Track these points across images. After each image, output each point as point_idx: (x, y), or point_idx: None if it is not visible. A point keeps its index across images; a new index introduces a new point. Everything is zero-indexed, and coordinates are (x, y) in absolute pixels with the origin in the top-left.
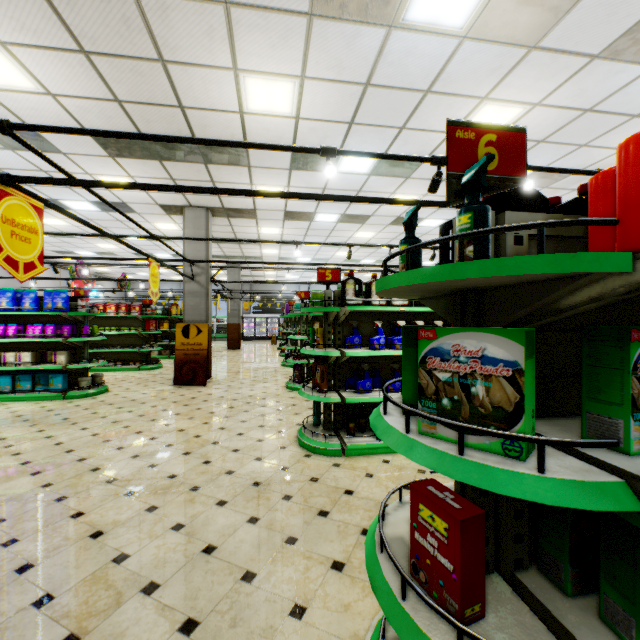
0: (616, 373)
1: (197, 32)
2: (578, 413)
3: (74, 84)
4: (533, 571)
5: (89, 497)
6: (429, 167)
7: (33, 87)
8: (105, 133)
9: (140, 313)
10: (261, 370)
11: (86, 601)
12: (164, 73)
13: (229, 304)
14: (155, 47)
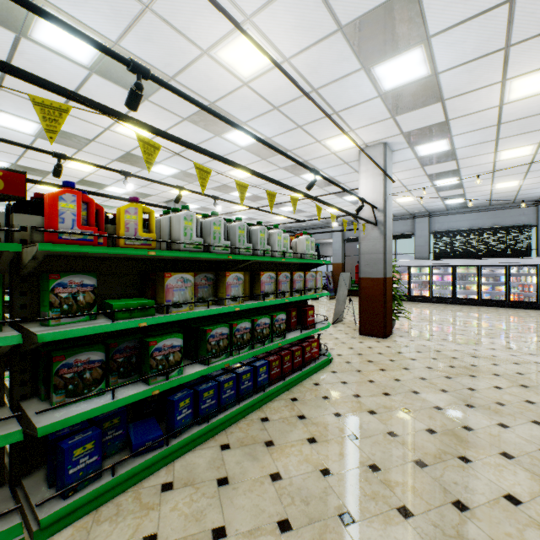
0: (47, 293)
1: None
2: None
3: None
4: (34, 398)
5: None
6: (98, 147)
7: None
8: None
9: None
10: None
11: None
12: None
13: None
14: None
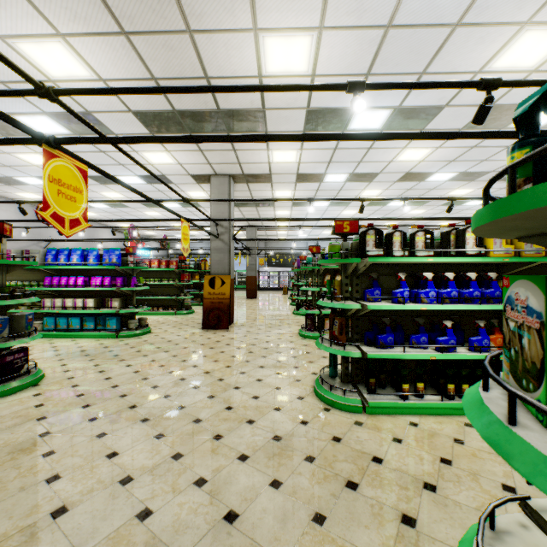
0: None
1: None
2: None
3: (119, 67)
4: None
5: (124, 436)
6: (447, 116)
7: (88, 75)
8: (134, 90)
9: (176, 267)
10: (275, 317)
11: None
12: (191, 44)
13: (247, 259)
14: (183, 17)
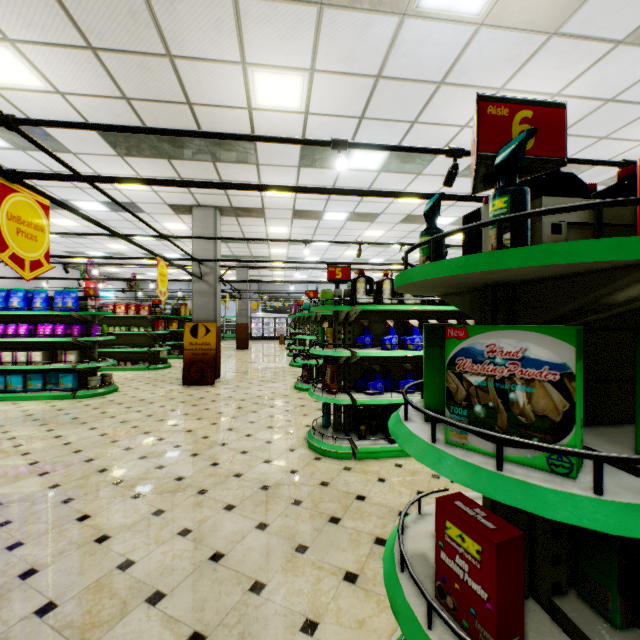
0: None
1: (205, 25)
2: (622, 421)
3: (82, 82)
4: (573, 597)
5: (96, 499)
6: (441, 163)
7: (42, 86)
8: (111, 127)
9: (149, 313)
10: (269, 370)
11: (89, 610)
12: (172, 69)
13: (237, 304)
14: (162, 42)
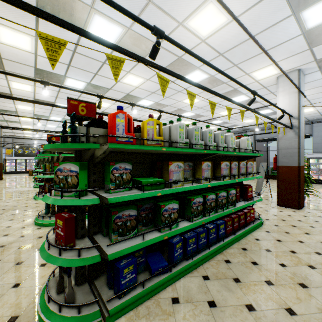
0: (109, 173)
1: None
2: None
3: None
4: (99, 234)
5: None
6: (112, 92)
7: None
8: None
9: None
10: (17, 191)
11: None
12: None
13: None
14: None
